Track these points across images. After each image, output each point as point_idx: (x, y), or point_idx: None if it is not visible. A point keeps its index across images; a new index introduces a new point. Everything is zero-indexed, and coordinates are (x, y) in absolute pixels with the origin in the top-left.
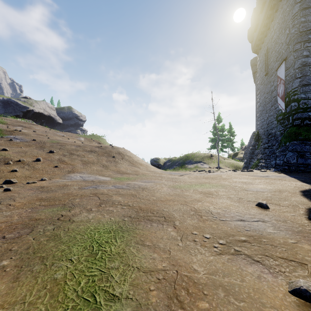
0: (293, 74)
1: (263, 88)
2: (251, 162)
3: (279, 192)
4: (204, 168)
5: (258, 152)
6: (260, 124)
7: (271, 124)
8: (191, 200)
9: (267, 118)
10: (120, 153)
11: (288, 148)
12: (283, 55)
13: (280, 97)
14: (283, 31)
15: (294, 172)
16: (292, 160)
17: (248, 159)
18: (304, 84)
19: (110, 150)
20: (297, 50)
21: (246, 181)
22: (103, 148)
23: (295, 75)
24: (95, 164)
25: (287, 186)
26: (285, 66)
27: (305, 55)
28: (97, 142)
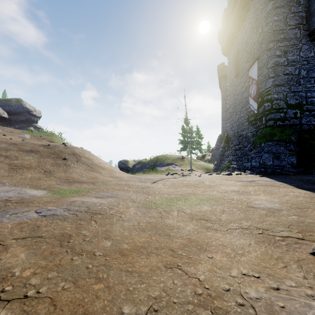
0: (267, 73)
1: (233, 90)
2: (221, 164)
3: (299, 209)
4: (176, 171)
5: (229, 154)
6: (229, 126)
7: (242, 125)
8: (183, 244)
9: (237, 119)
10: (75, 154)
11: (264, 150)
12: (255, 55)
13: (252, 98)
14: (255, 31)
15: (271, 174)
16: (268, 161)
17: (218, 160)
18: (277, 84)
19: (61, 150)
20: (270, 49)
21: (238, 190)
22: (51, 148)
23: (269, 74)
24: (31, 168)
25: (294, 196)
26: (257, 66)
27: (278, 54)
28: (49, 140)
